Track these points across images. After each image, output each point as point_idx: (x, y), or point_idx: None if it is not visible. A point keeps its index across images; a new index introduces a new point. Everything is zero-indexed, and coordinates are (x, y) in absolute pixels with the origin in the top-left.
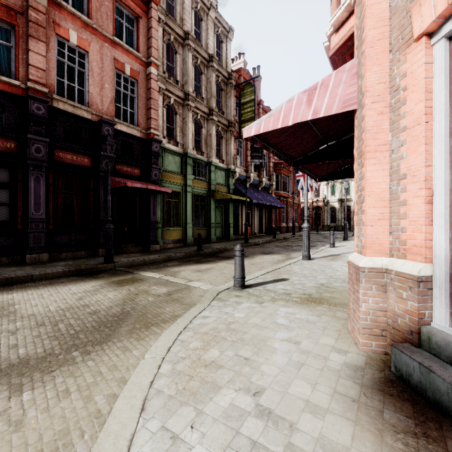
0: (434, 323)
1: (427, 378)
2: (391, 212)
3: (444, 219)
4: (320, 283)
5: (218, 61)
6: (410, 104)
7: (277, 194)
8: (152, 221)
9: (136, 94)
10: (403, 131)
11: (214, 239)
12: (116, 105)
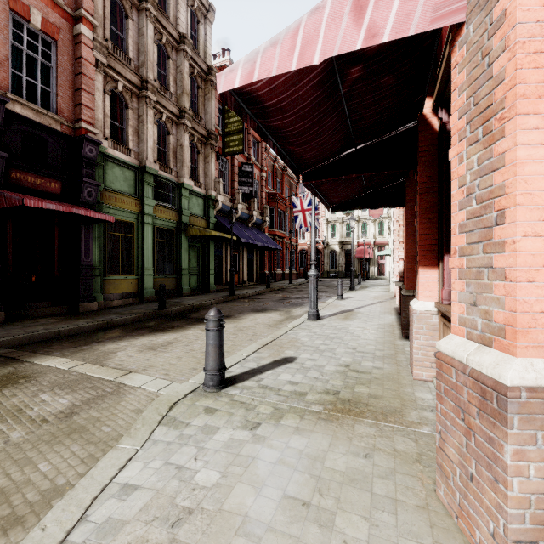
0: None
1: None
2: None
3: None
4: (344, 364)
5: (193, 47)
6: None
7: (272, 233)
8: (83, 265)
9: (54, 63)
10: None
11: (187, 291)
12: (14, 73)
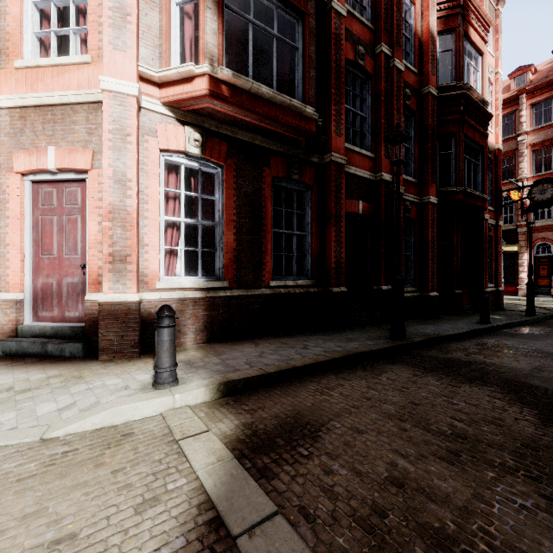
0: (26, 323)
1: (20, 346)
2: (1, 264)
3: (30, 270)
4: None
5: None
6: (13, 205)
7: None
8: None
9: None
10: (8, 218)
11: None
12: None
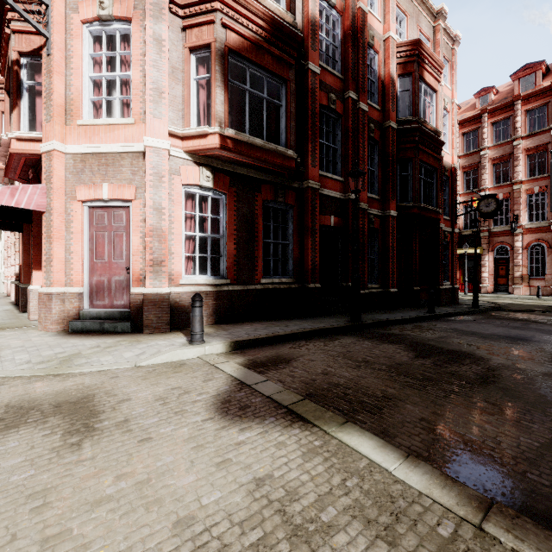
0: (84, 309)
1: (84, 325)
2: (66, 267)
3: (88, 271)
4: None
5: None
6: (75, 224)
7: None
8: None
9: None
10: (72, 233)
11: None
12: None
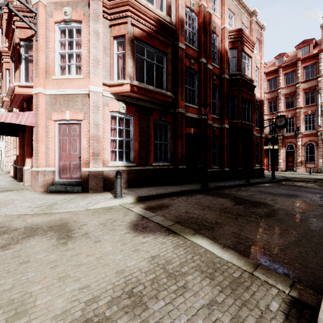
0: (56, 179)
1: (56, 188)
2: (46, 156)
3: (58, 158)
4: None
5: None
6: (51, 133)
7: None
8: None
9: None
10: (49, 138)
11: None
12: None
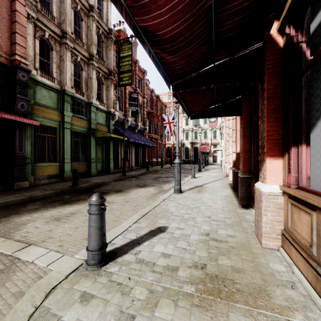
0: None
1: None
2: None
3: None
4: (204, 232)
5: (99, 15)
6: None
7: (150, 136)
8: (17, 156)
9: None
10: None
11: (94, 173)
12: None
